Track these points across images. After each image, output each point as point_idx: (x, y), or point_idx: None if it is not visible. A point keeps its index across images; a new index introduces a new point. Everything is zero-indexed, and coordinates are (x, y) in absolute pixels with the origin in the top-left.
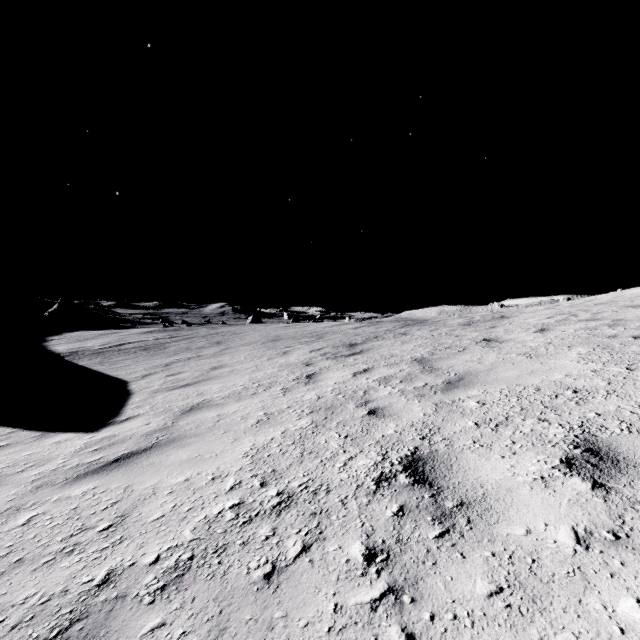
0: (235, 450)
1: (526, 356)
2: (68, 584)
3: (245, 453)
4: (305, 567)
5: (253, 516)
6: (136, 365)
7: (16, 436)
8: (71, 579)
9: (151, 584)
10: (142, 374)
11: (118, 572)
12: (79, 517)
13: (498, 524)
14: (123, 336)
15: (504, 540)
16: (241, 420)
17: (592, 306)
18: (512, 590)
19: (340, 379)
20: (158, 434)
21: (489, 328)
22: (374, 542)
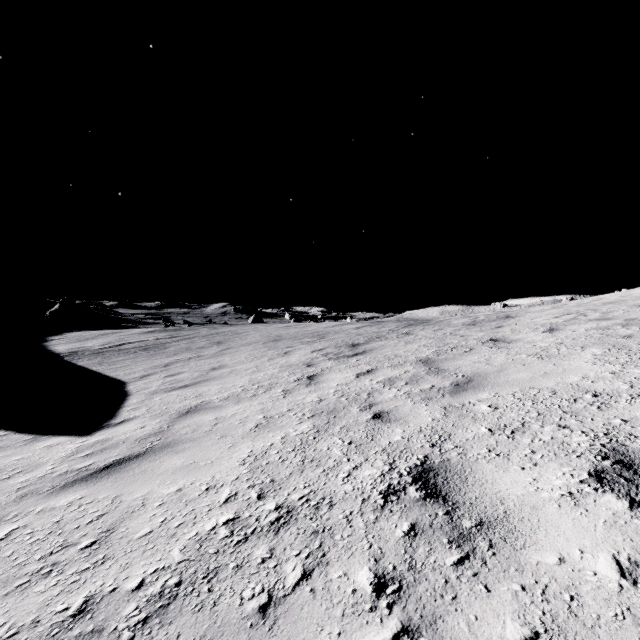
0: (232, 457)
1: (537, 357)
2: (40, 613)
3: (242, 460)
4: (306, 598)
5: (249, 534)
6: (135, 365)
7: (7, 439)
8: (44, 607)
9: (132, 615)
10: (141, 375)
11: (97, 599)
12: (61, 532)
13: (525, 549)
14: (124, 336)
15: (534, 570)
16: (239, 424)
17: (600, 305)
18: (550, 636)
19: (343, 380)
20: (152, 438)
21: (495, 328)
22: (384, 568)
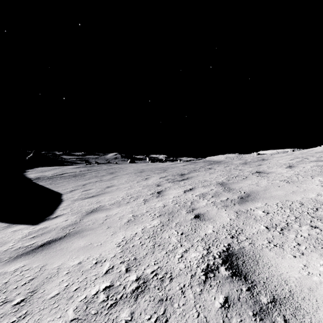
0: (112, 241)
1: (286, 182)
2: None
3: (118, 243)
4: None
5: (118, 299)
6: (68, 185)
7: None
8: None
9: None
10: (70, 190)
11: None
12: (5, 290)
13: None
14: (64, 169)
15: None
16: (119, 219)
17: (314, 153)
18: None
19: (176, 194)
20: (70, 227)
21: (258, 165)
22: None
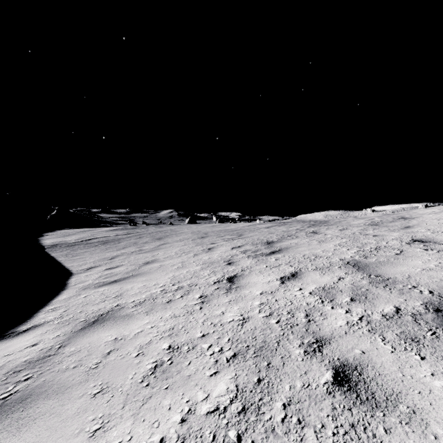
0: None
1: None
2: None
3: None
4: None
5: None
6: (90, 257)
7: None
8: None
9: None
10: (88, 266)
11: None
12: None
13: None
14: (95, 233)
15: None
16: (135, 358)
17: None
18: None
19: (266, 287)
20: (24, 373)
21: (405, 228)
22: None
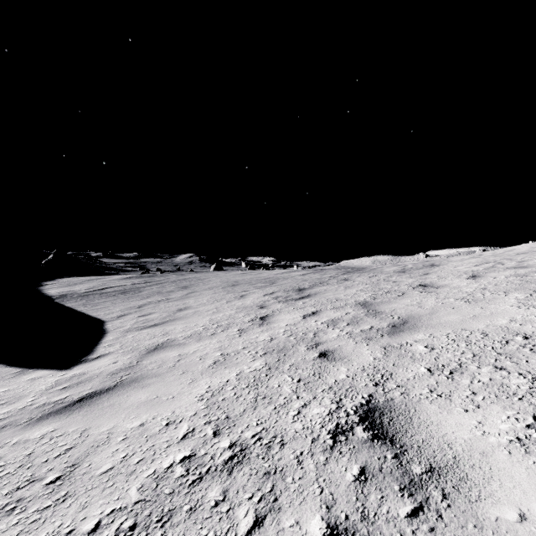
0: (191, 392)
1: (464, 301)
2: None
3: (200, 396)
4: None
5: (203, 473)
6: (114, 306)
7: None
8: None
9: None
10: (118, 315)
11: None
12: (31, 465)
13: (481, 502)
14: (106, 281)
15: (494, 527)
16: (199, 360)
17: (515, 255)
18: None
19: (291, 321)
20: (123, 373)
21: (423, 275)
22: (336, 517)
